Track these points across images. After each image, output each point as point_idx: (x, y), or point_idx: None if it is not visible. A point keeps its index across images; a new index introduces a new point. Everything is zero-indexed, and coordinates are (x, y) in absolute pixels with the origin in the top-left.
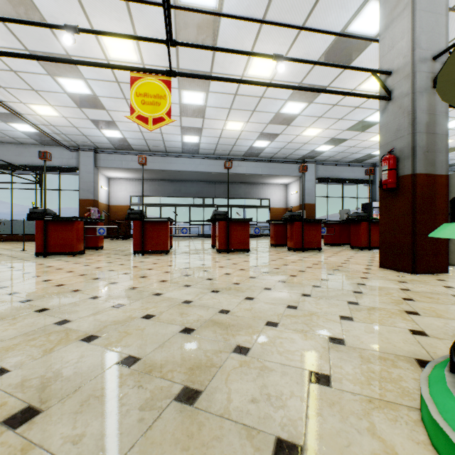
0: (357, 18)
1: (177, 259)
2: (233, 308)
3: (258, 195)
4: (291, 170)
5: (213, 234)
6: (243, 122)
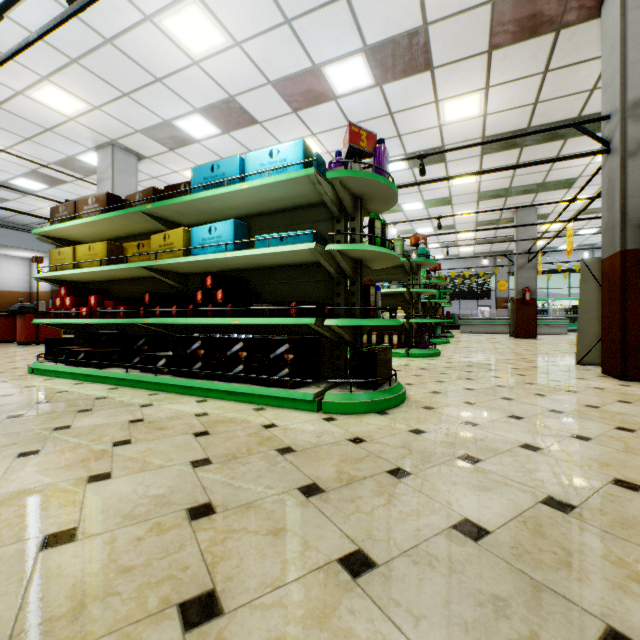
0: (84, 155)
1: None
2: None
3: None
4: (36, 244)
5: None
6: None
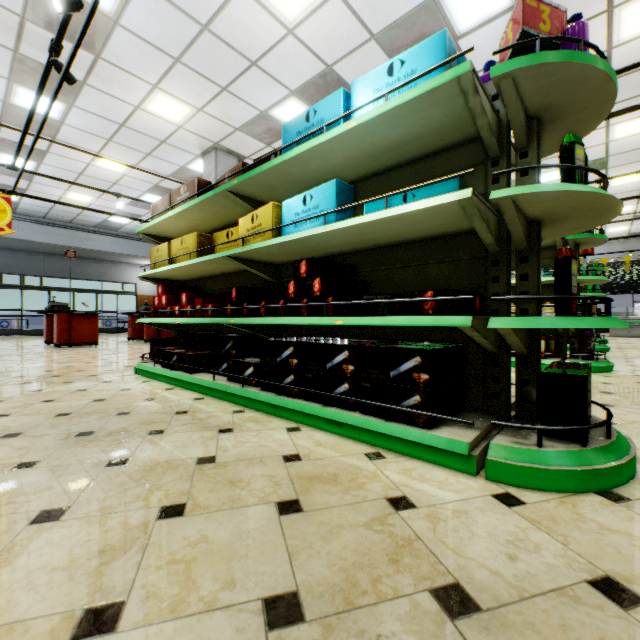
0: (193, 163)
1: (2, 354)
2: (77, 365)
3: (120, 277)
4: None
5: (49, 328)
6: (93, 197)
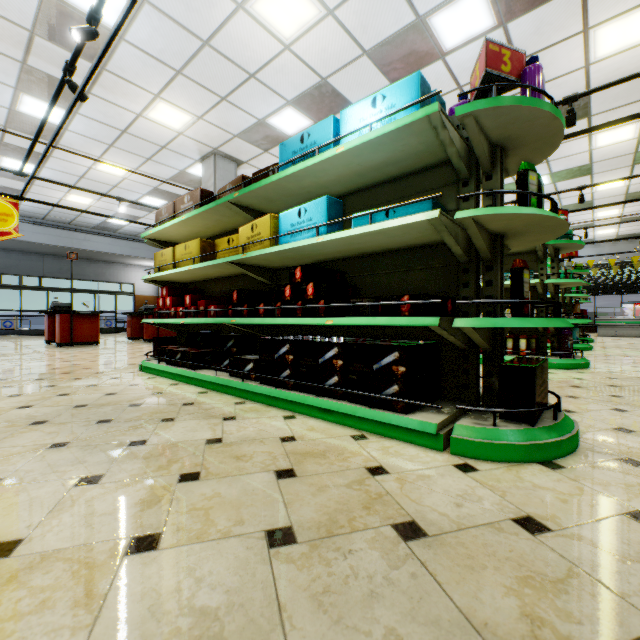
0: (193, 168)
1: (7, 353)
2: (83, 363)
3: (118, 278)
4: None
5: (50, 328)
6: (93, 199)
